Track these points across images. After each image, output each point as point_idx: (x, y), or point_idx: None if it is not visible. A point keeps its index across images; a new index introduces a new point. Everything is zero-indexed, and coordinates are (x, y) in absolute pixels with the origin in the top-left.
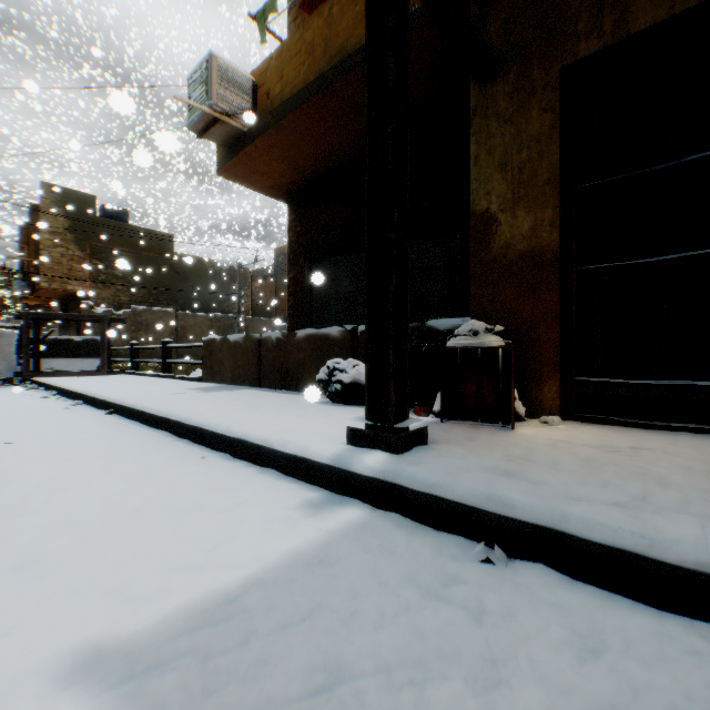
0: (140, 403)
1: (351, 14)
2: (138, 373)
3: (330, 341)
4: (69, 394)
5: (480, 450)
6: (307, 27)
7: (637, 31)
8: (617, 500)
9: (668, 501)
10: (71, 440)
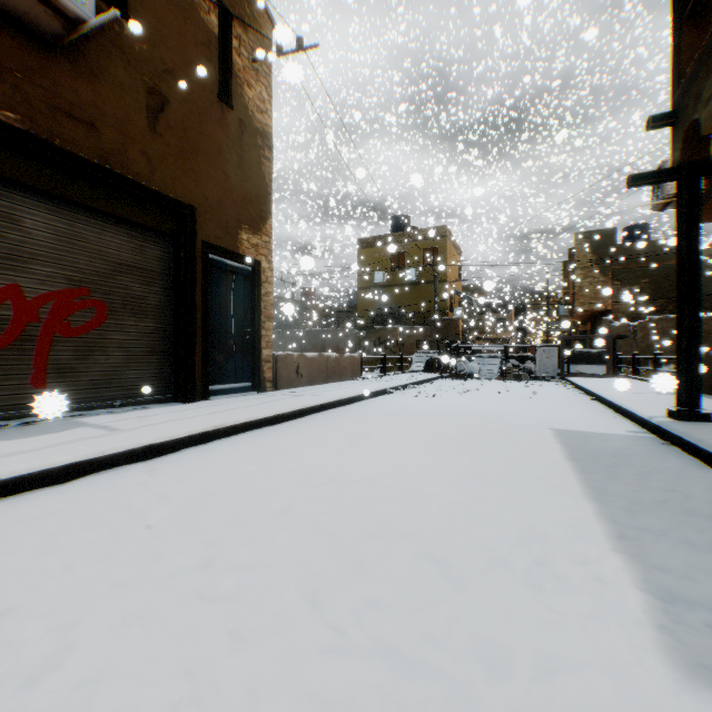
0: (603, 394)
1: None
2: (633, 377)
3: None
4: (578, 388)
5: None
6: None
7: None
8: None
9: None
10: (567, 405)
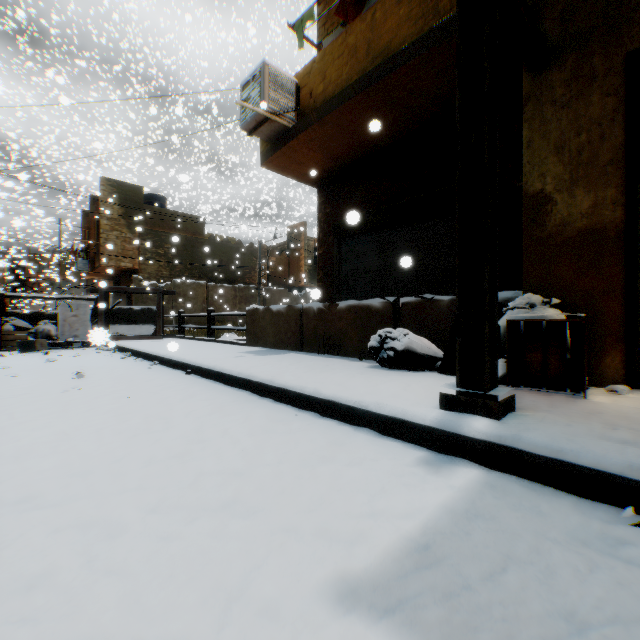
0: (217, 365)
1: (394, 18)
2: (186, 337)
3: (371, 311)
4: (142, 355)
5: (574, 418)
6: (350, 32)
7: None
8: None
9: None
10: (176, 397)
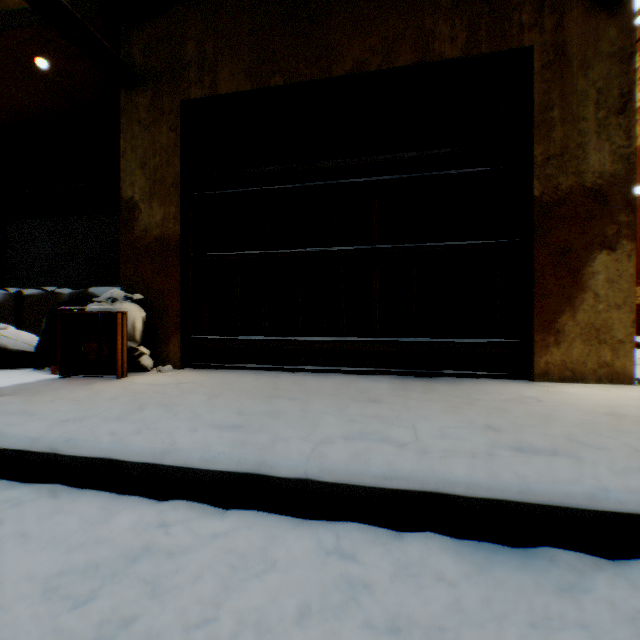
0: None
1: None
2: None
3: None
4: None
5: (43, 397)
6: None
7: (222, 93)
8: (71, 418)
9: (113, 414)
10: None
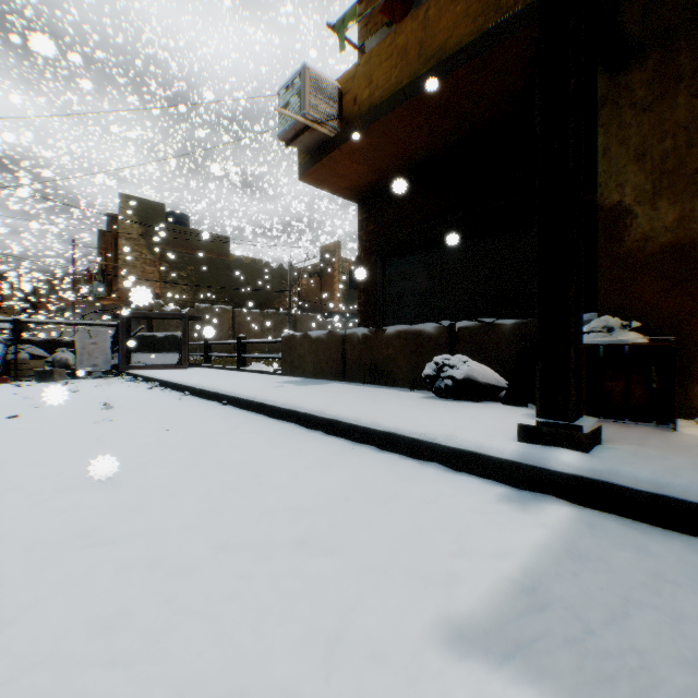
0: (258, 395)
1: (450, 15)
2: (213, 366)
3: (423, 337)
4: (170, 386)
5: (669, 451)
6: (400, 31)
7: None
8: None
9: None
10: (217, 429)
